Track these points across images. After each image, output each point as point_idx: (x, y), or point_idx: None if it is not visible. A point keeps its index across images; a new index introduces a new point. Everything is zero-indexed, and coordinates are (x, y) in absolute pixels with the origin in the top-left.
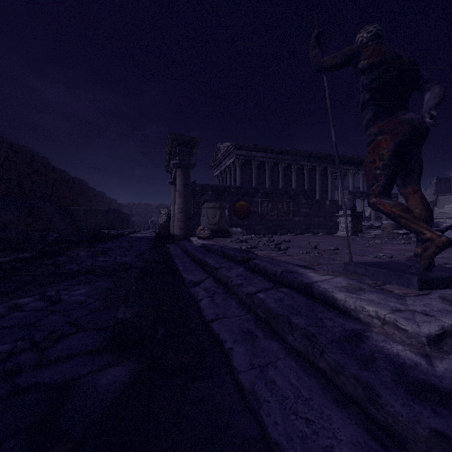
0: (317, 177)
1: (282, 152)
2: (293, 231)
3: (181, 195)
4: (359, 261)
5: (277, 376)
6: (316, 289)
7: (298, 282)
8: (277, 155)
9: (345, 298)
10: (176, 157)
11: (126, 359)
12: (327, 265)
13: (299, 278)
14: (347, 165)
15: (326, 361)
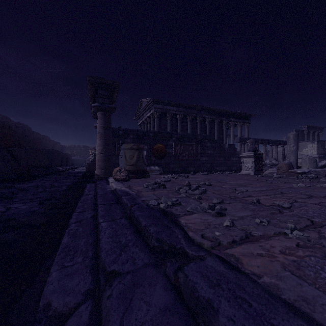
0: (215, 127)
1: (190, 107)
2: (200, 168)
3: (102, 136)
4: None
5: None
6: None
7: None
8: (186, 109)
9: None
10: (97, 101)
11: None
12: None
13: None
14: (236, 119)
15: None
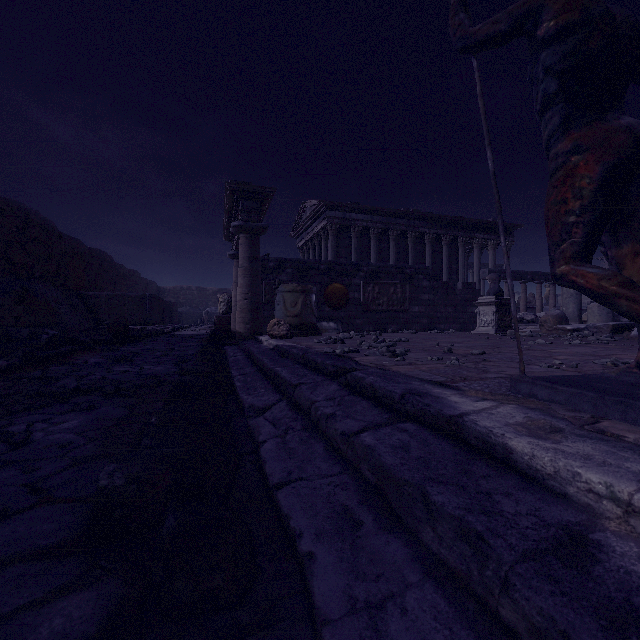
0: (443, 250)
1: (394, 213)
2: (410, 326)
3: (246, 273)
4: (527, 374)
5: (407, 638)
6: (468, 428)
7: (433, 414)
8: (386, 218)
9: (531, 450)
10: (238, 217)
11: (106, 571)
12: (477, 380)
13: (434, 406)
14: (485, 233)
15: (519, 609)
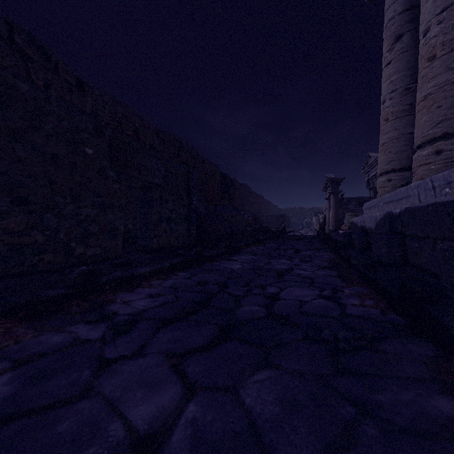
0: None
1: None
2: None
3: (333, 208)
4: None
5: None
6: None
7: None
8: None
9: None
10: (330, 188)
11: None
12: None
13: None
14: None
15: None
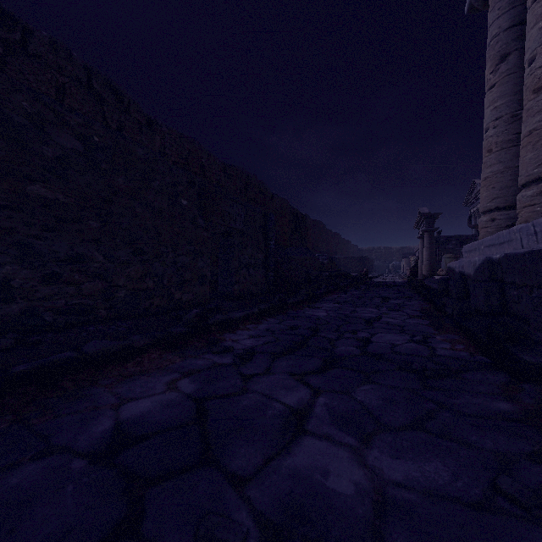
0: None
1: None
2: None
3: (427, 249)
4: None
5: None
6: None
7: None
8: None
9: None
10: (423, 225)
11: None
12: None
13: None
14: None
15: None
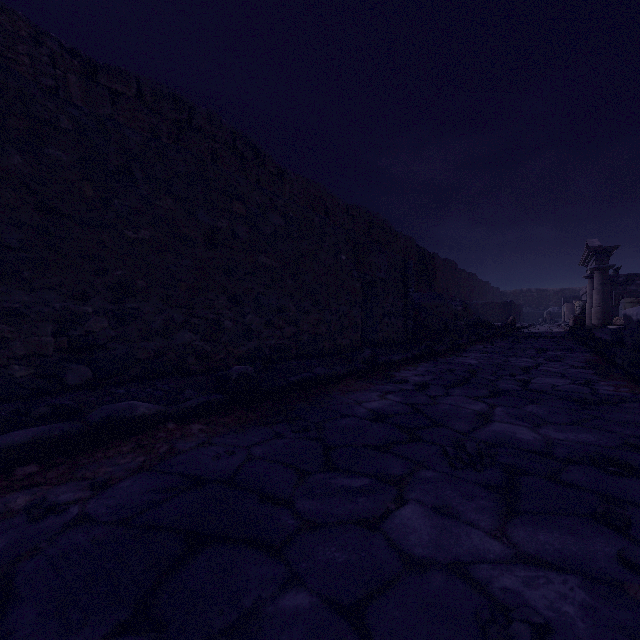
0: None
1: None
2: None
3: (599, 292)
4: None
5: None
6: None
7: None
8: None
9: None
10: (593, 262)
11: None
12: None
13: None
14: None
15: None
